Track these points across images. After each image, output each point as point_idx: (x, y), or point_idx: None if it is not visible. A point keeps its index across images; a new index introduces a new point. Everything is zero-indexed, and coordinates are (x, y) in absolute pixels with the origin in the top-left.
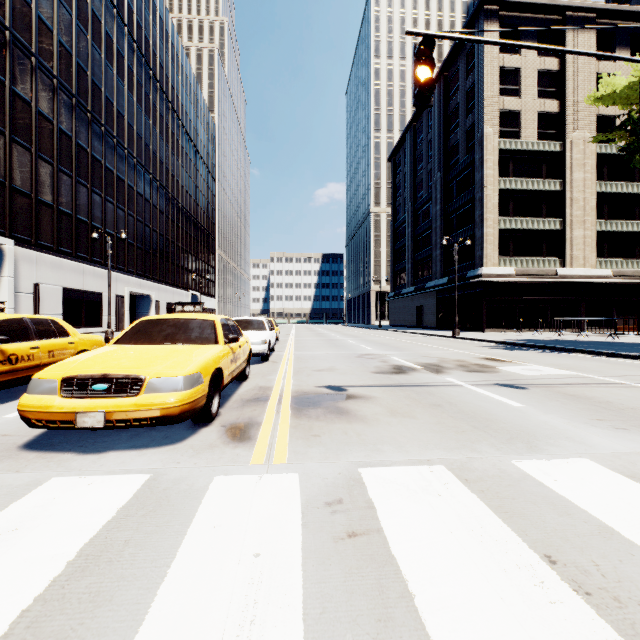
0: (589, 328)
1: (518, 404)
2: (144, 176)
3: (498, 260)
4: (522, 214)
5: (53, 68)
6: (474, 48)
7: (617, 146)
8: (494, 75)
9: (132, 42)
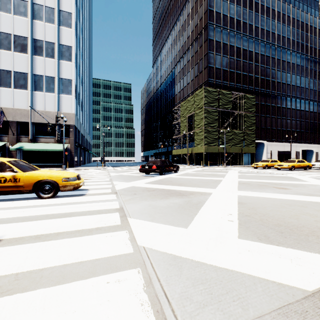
0: None
1: None
2: (309, 103)
3: None
4: None
5: (275, 91)
6: None
7: None
8: None
9: (303, 56)
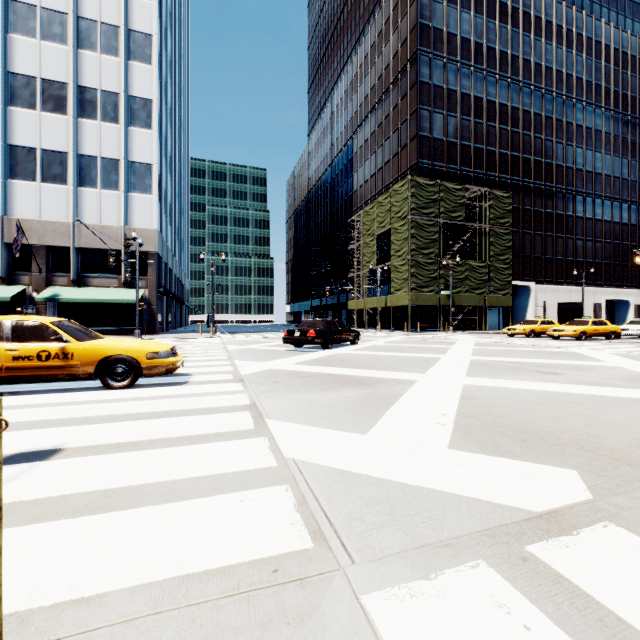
0: None
1: None
2: (620, 207)
3: None
4: None
5: (552, 183)
6: None
7: None
8: None
9: (608, 113)
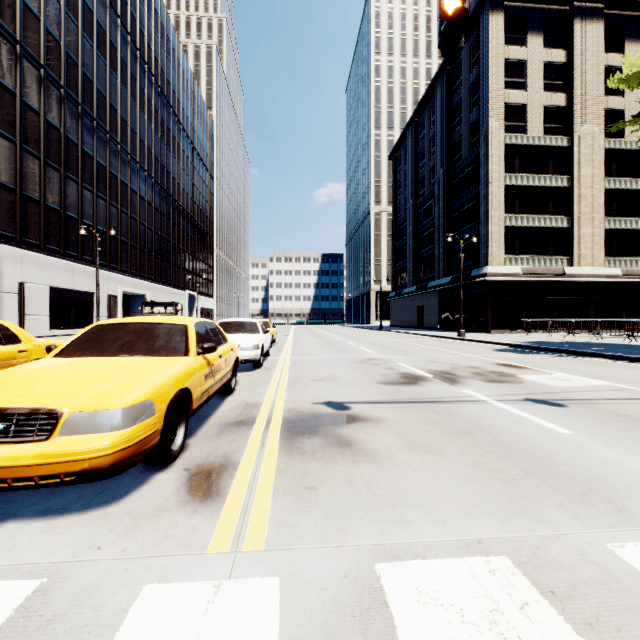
0: (597, 329)
1: (566, 430)
2: (138, 172)
3: (503, 259)
4: (528, 211)
5: (40, 57)
6: (478, 40)
7: (626, 141)
8: (499, 67)
9: (126, 34)
